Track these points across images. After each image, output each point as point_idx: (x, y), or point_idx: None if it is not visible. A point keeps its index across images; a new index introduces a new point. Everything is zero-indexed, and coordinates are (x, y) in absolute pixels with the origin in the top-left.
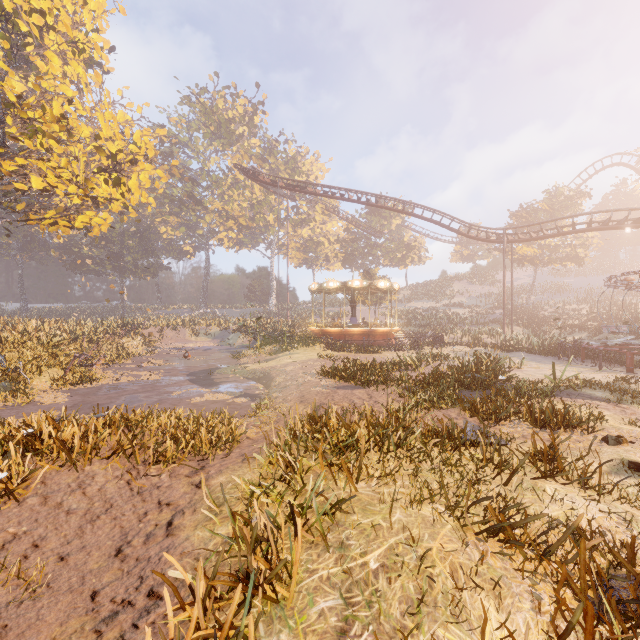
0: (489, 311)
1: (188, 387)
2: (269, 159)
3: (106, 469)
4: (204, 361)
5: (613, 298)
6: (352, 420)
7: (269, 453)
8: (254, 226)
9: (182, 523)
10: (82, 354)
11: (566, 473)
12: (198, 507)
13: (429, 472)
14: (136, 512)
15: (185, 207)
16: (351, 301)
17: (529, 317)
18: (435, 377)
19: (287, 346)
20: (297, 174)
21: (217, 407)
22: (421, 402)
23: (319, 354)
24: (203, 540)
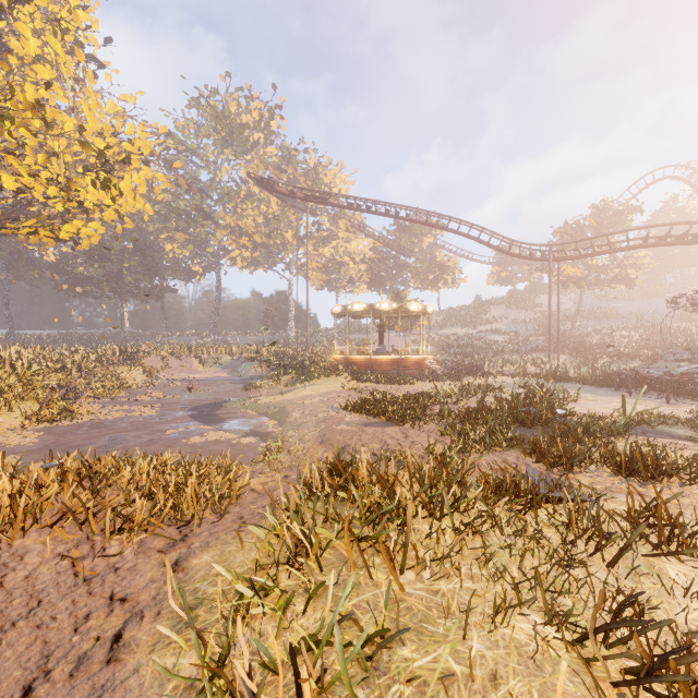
0: (530, 338)
1: (187, 424)
2: (287, 169)
3: (45, 543)
4: (211, 393)
5: (666, 324)
6: (387, 469)
7: (273, 520)
8: (270, 244)
9: (135, 637)
10: (65, 385)
11: (696, 549)
12: (165, 607)
13: (501, 549)
14: (74, 614)
15: (193, 222)
16: (379, 326)
17: (575, 344)
18: (482, 412)
19: (306, 376)
20: (318, 186)
21: (219, 449)
22: (471, 443)
23: (343, 385)
24: (159, 676)
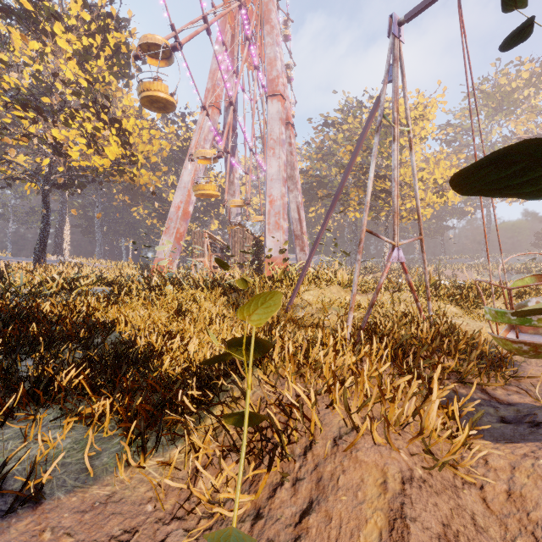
0: None
1: None
2: None
3: None
4: None
5: None
6: None
7: None
8: None
9: None
10: None
11: None
12: None
13: None
14: None
15: None
16: None
17: None
18: None
19: None
20: None
21: None
22: None
23: None
24: None
